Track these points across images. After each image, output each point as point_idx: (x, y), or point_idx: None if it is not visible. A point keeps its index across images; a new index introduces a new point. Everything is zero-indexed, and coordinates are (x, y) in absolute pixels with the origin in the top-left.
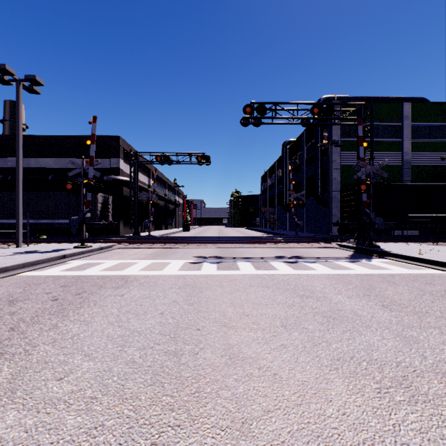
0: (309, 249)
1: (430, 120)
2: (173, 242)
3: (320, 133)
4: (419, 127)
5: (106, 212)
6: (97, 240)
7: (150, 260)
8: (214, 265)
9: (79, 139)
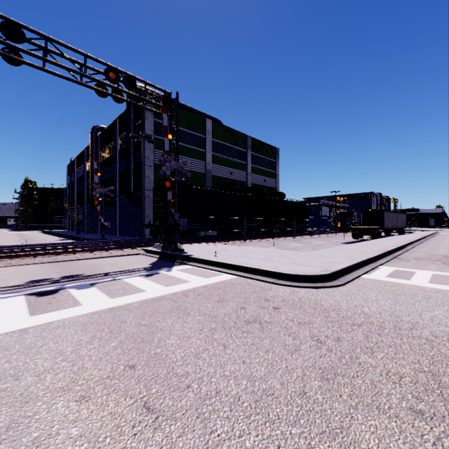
0: (105, 260)
1: (224, 140)
2: None
3: (133, 123)
4: (217, 144)
5: None
6: None
7: None
8: None
9: None
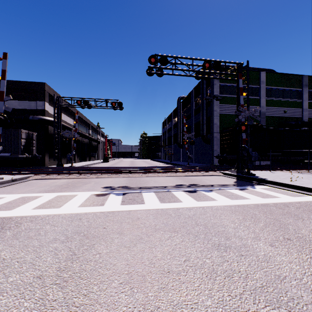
0: (202, 177)
1: (277, 85)
2: (88, 173)
3: (205, 90)
4: (271, 90)
5: (31, 147)
6: (17, 171)
7: (57, 192)
8: (120, 197)
9: (7, 83)
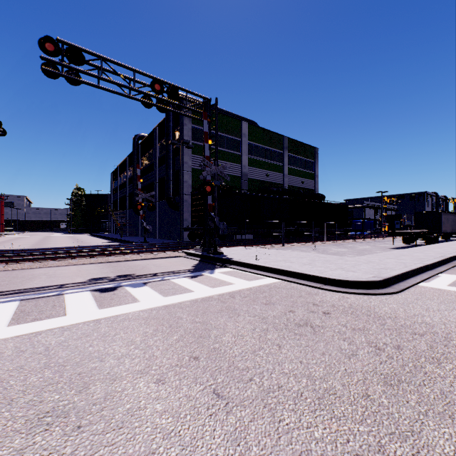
0: (151, 261)
1: (260, 142)
2: None
3: (172, 130)
4: (253, 146)
5: None
6: None
7: None
8: None
9: None
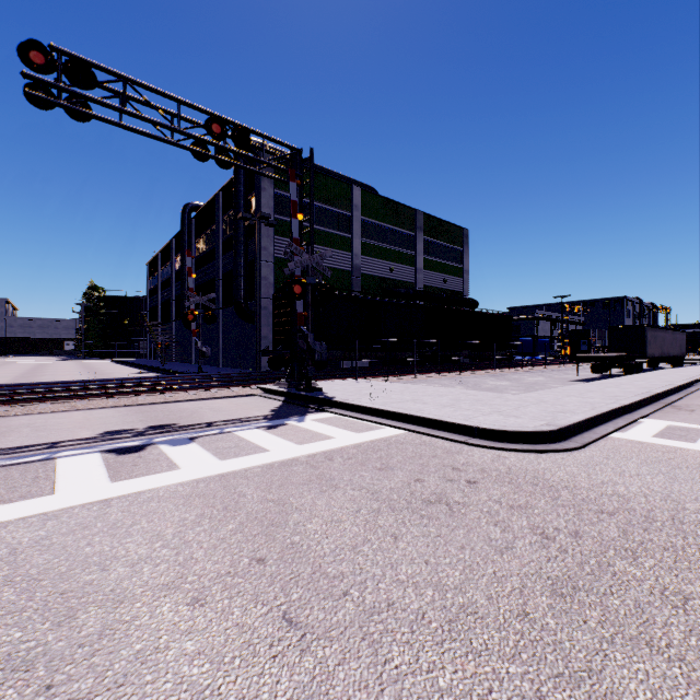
0: (206, 403)
1: (380, 219)
2: None
3: (244, 198)
4: (370, 225)
5: None
6: None
7: None
8: None
9: None
